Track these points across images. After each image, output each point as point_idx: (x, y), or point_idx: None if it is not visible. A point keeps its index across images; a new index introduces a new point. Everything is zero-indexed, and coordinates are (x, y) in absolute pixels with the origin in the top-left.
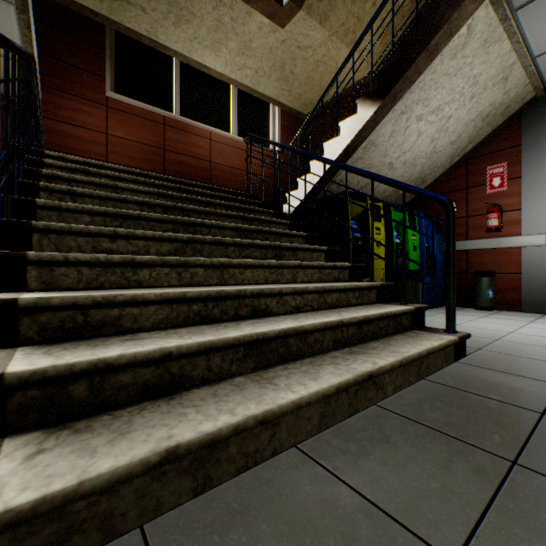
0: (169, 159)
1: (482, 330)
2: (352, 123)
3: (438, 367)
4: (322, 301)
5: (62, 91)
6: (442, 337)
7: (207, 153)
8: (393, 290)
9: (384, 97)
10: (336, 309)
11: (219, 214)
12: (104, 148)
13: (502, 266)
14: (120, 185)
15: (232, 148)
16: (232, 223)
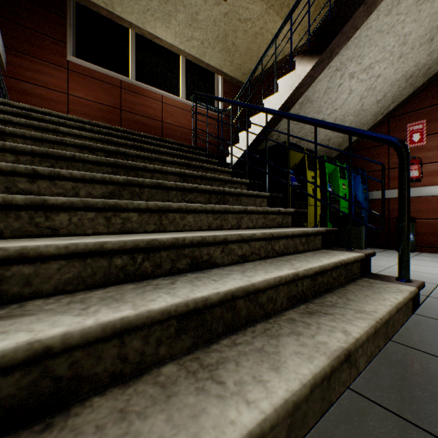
0: (125, 118)
1: (417, 273)
2: (290, 79)
3: (400, 323)
4: (270, 248)
5: (26, 54)
6: (400, 287)
7: (159, 114)
8: (336, 235)
9: (321, 53)
10: (284, 256)
11: (164, 161)
12: (65, 107)
13: (421, 213)
14: (62, 129)
15: (181, 110)
16: (176, 169)
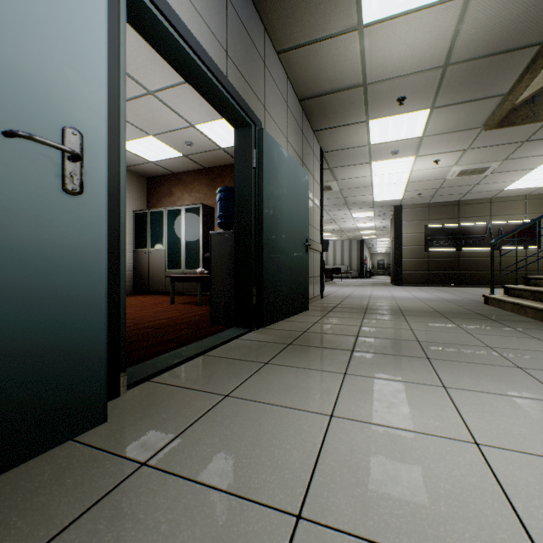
0: None
1: None
2: None
3: None
4: None
5: None
6: None
7: None
8: None
9: None
10: None
11: None
12: None
13: None
14: None
15: None
16: None
